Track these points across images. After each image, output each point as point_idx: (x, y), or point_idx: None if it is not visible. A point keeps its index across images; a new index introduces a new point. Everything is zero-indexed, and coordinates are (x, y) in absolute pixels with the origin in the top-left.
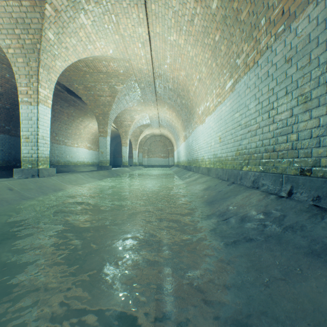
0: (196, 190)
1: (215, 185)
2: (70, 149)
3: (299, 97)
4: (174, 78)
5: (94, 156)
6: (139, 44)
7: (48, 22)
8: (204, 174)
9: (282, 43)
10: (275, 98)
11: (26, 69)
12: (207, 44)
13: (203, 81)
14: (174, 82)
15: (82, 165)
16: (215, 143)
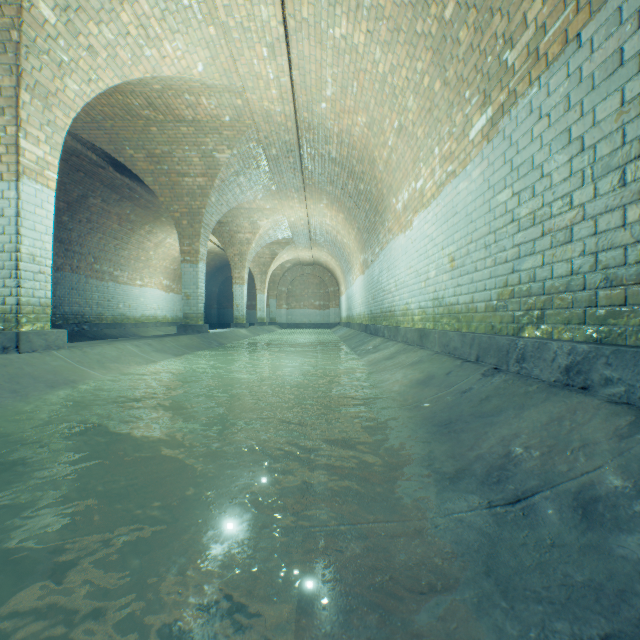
0: (397, 384)
1: (447, 373)
2: (127, 291)
3: None
4: (343, 134)
5: (177, 305)
6: (262, 50)
7: None
8: (410, 344)
9: None
10: None
11: None
12: (423, 33)
13: (408, 132)
14: (342, 142)
15: (152, 324)
16: (438, 273)
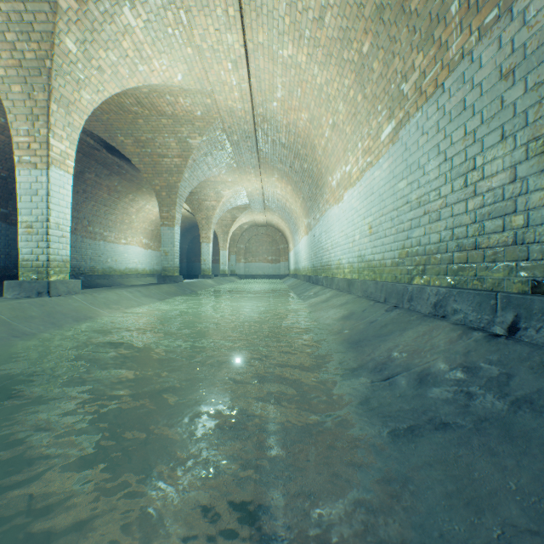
0: (328, 319)
1: (363, 310)
2: (114, 248)
3: (531, 144)
4: (290, 126)
5: (154, 260)
6: (228, 64)
7: (65, 20)
8: (341, 290)
9: (493, 43)
10: (479, 148)
11: (28, 105)
12: (348, 60)
13: (339, 128)
14: (289, 131)
15: (134, 275)
16: (361, 237)
